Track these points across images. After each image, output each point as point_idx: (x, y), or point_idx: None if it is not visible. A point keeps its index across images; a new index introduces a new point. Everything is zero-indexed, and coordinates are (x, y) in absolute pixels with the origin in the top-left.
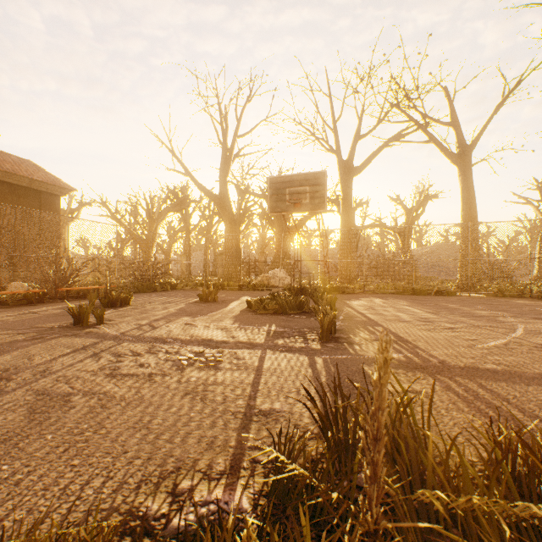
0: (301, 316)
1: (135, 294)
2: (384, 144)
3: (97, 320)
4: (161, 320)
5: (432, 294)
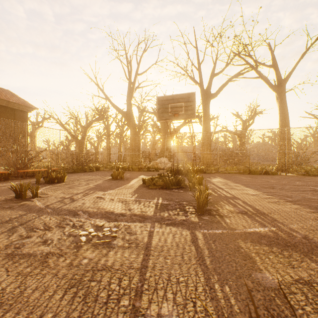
0: (180, 190)
1: (72, 173)
2: (230, 79)
3: (33, 194)
4: (80, 194)
5: (262, 173)
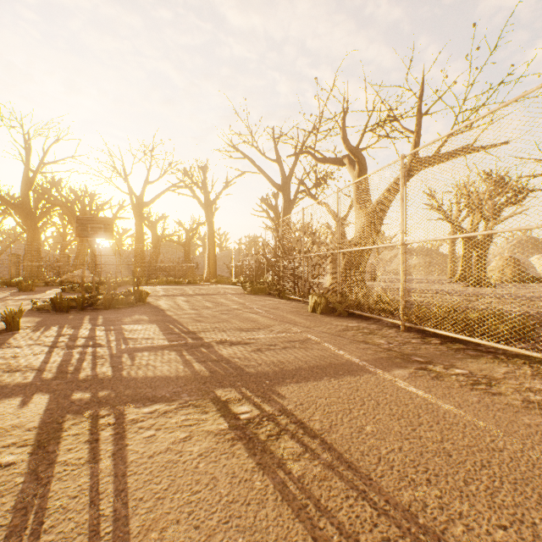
0: None
1: None
2: (164, 191)
3: None
4: (9, 297)
5: (186, 284)
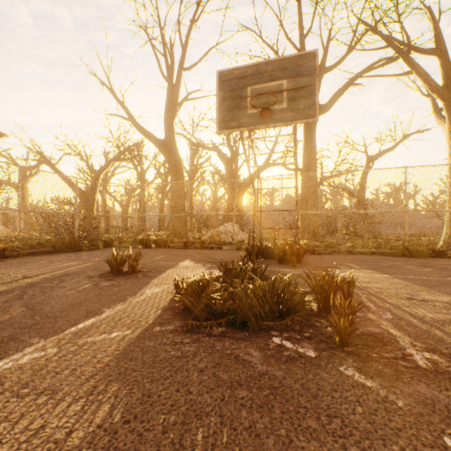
0: (301, 343)
1: (46, 255)
2: (355, 76)
3: None
4: None
5: (432, 255)
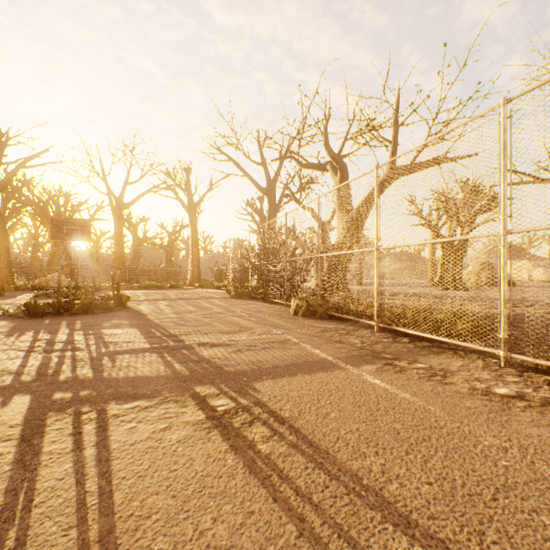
0: None
1: None
2: (145, 192)
3: None
4: None
5: (168, 288)
